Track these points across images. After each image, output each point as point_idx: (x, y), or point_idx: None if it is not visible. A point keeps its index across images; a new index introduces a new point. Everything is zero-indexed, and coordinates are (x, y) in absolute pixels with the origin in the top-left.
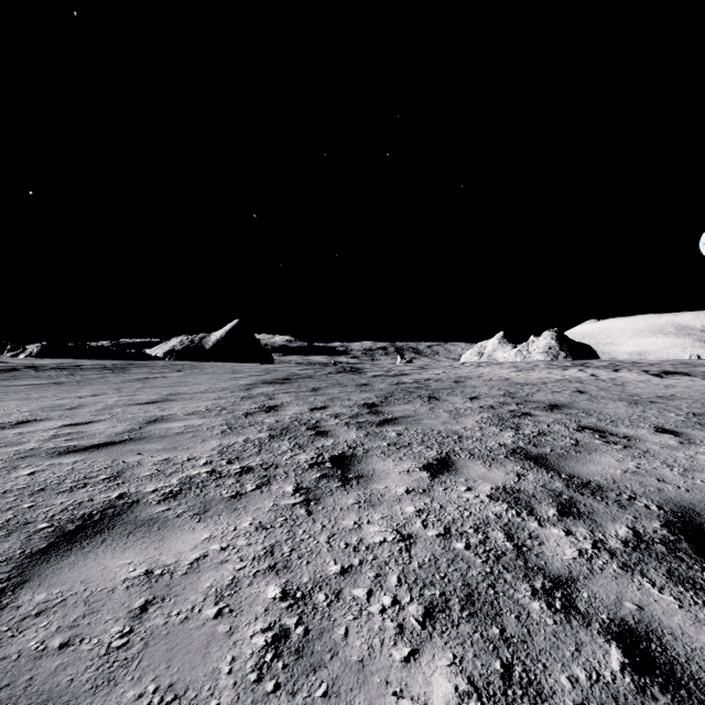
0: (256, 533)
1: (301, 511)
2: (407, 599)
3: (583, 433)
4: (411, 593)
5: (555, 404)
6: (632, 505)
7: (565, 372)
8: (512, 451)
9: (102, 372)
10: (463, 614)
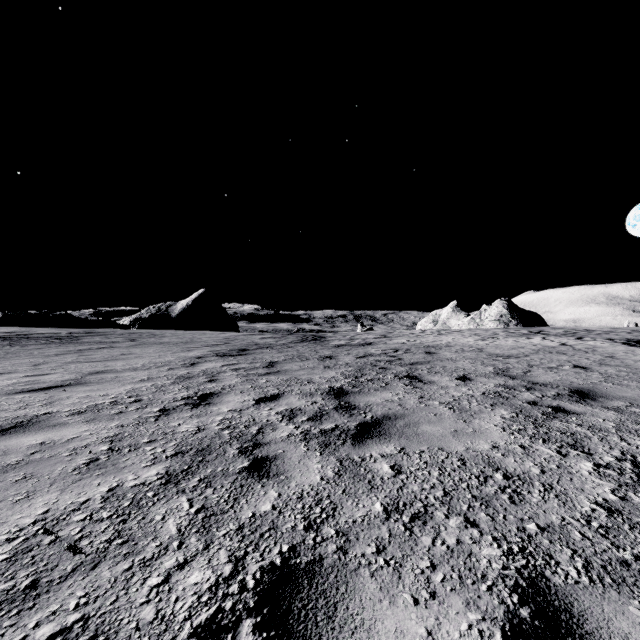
0: None
1: None
2: None
3: None
4: None
5: (578, 390)
6: None
7: (532, 341)
8: None
9: (47, 342)
10: None
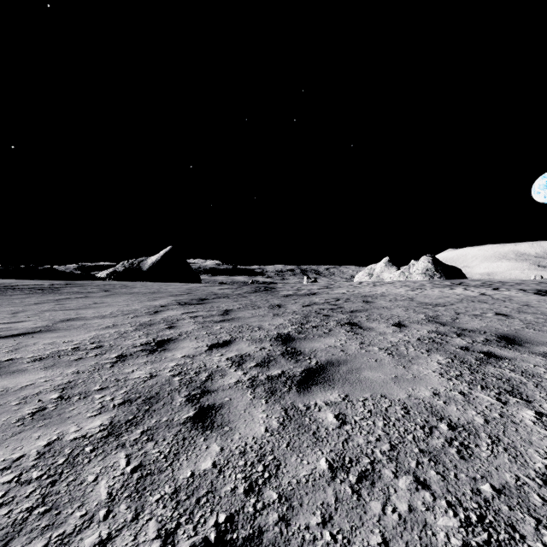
0: None
1: None
2: None
3: None
4: None
5: (504, 335)
6: None
7: (455, 291)
8: None
9: (30, 292)
10: None
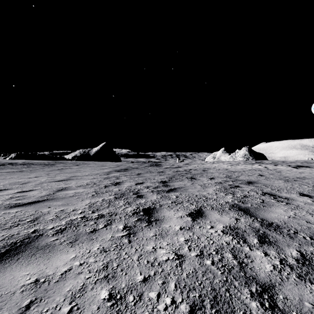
0: (100, 254)
1: (125, 240)
2: (179, 300)
3: (265, 196)
4: (182, 295)
5: (250, 181)
6: (296, 236)
7: (253, 166)
8: (232, 205)
9: (42, 166)
10: (212, 311)
